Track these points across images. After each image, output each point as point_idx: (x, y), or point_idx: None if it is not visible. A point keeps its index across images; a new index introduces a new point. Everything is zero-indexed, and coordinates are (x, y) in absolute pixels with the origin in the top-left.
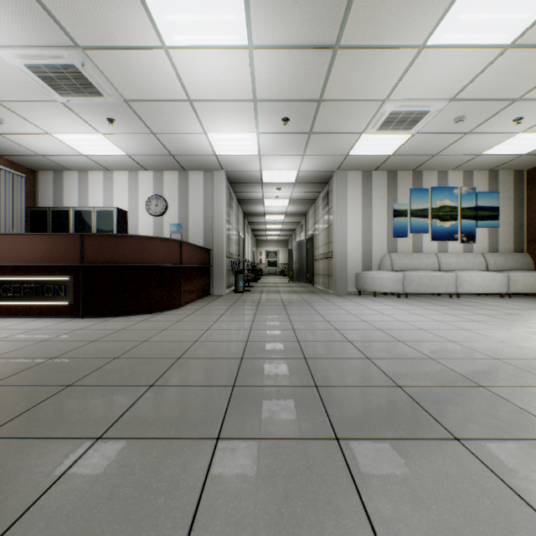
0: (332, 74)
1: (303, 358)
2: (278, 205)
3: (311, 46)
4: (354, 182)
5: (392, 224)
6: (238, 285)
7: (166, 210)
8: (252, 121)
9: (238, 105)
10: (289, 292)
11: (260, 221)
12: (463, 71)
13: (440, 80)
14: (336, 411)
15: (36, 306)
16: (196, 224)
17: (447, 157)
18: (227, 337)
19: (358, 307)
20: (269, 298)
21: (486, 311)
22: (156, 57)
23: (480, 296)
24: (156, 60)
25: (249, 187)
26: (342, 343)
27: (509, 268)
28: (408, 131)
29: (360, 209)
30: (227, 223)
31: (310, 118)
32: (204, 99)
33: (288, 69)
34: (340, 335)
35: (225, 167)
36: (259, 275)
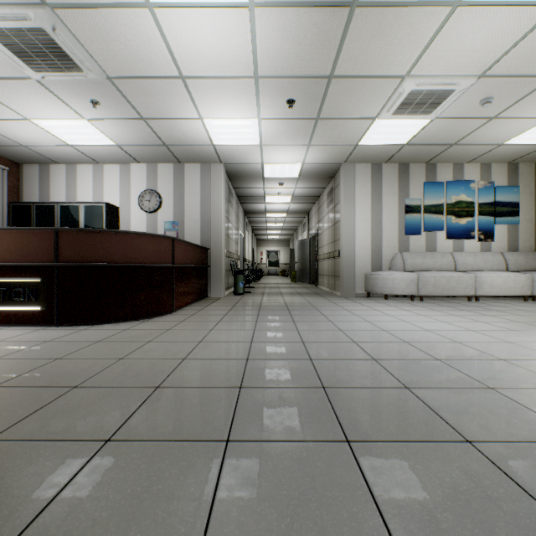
0: (347, 43)
1: (321, 386)
2: (280, 202)
3: (323, 3)
4: (363, 175)
5: (403, 221)
6: (237, 286)
7: (160, 206)
8: (253, 104)
9: (237, 83)
10: (292, 294)
11: (260, 219)
12: (500, 38)
13: (472, 50)
14: (390, 501)
15: (3, 312)
16: (192, 220)
17: (466, 147)
18: (223, 354)
19: (371, 312)
20: (271, 301)
21: (517, 316)
22: (139, 19)
23: (500, 299)
24: (140, 23)
25: (249, 182)
26: (366, 363)
27: (531, 268)
28: (427, 115)
29: (369, 205)
30: (226, 220)
31: (318, 100)
32: (198, 75)
33: (295, 35)
34: (360, 350)
35: (224, 159)
36: (259, 275)
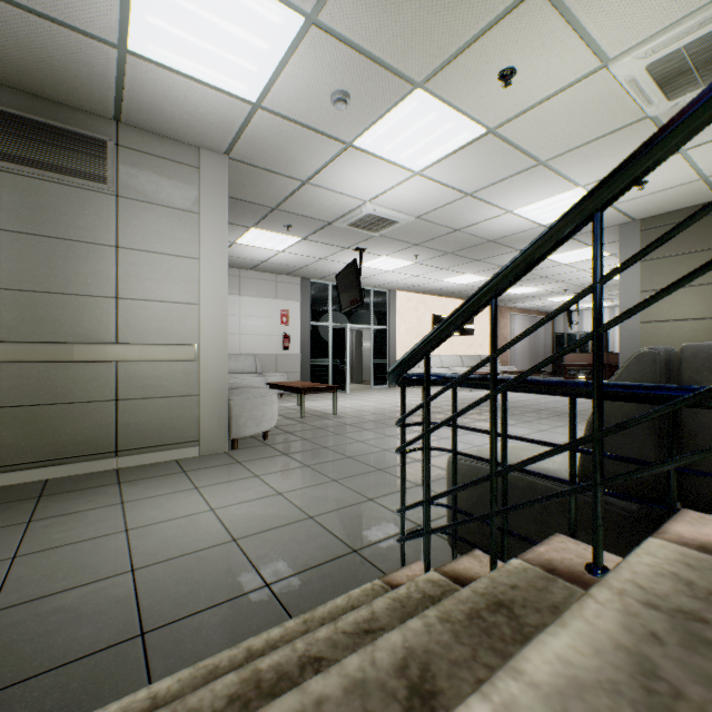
0: None
1: None
2: None
3: None
4: None
5: None
6: None
7: None
8: None
9: None
10: None
11: None
12: None
13: None
14: None
15: (588, 378)
16: None
17: None
18: None
19: None
20: None
21: None
22: None
23: None
24: None
25: None
26: None
27: None
28: None
29: None
30: None
31: None
32: None
33: None
34: None
35: None
36: None
